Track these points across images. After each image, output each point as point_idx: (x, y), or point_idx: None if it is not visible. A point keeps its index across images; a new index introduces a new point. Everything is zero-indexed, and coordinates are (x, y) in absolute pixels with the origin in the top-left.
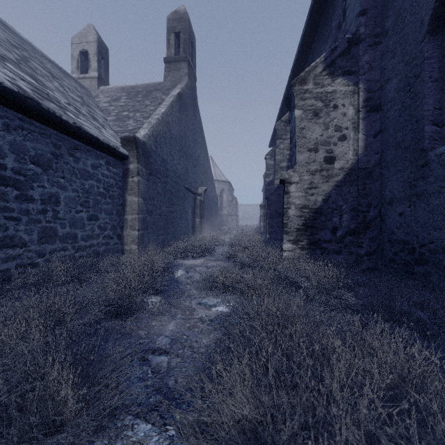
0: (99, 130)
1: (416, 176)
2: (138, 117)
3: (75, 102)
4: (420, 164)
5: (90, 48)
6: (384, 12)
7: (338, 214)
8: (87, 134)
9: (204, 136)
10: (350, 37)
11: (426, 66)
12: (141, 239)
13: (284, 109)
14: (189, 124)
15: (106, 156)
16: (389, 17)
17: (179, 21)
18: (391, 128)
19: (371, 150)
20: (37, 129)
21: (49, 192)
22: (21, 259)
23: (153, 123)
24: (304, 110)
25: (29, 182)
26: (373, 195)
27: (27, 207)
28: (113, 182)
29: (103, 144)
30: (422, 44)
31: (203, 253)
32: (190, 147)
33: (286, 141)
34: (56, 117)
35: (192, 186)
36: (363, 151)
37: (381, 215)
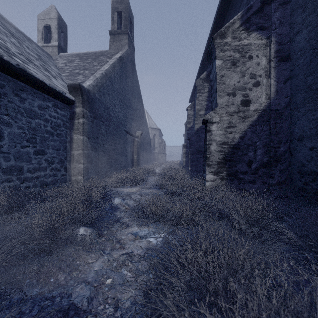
0: (48, 78)
1: None
2: (86, 74)
3: (29, 55)
4: None
5: (51, 23)
6: None
7: (253, 149)
8: (33, 77)
9: (140, 93)
10: None
11: None
12: (86, 171)
13: (201, 72)
14: (128, 82)
15: (53, 99)
16: None
17: (120, 3)
18: (300, 74)
19: (281, 94)
20: None
21: None
22: None
23: (97, 76)
24: (223, 60)
25: None
26: (283, 132)
27: None
28: (61, 122)
29: (49, 88)
30: None
31: (138, 182)
32: (129, 100)
33: (204, 94)
34: None
35: (131, 130)
36: (274, 95)
37: (290, 150)
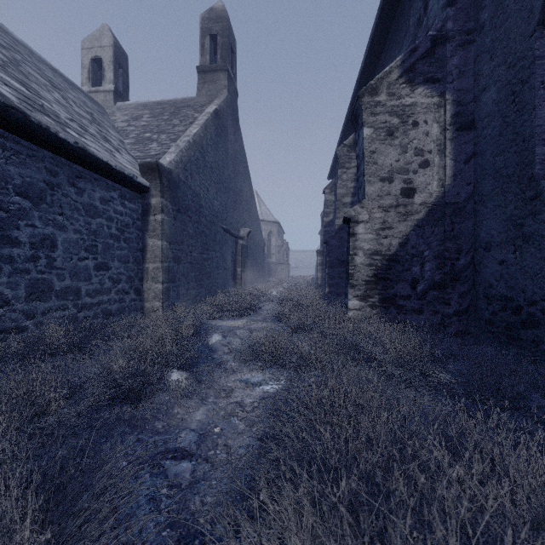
0: (111, 154)
1: (523, 212)
2: (163, 140)
3: (81, 119)
4: (528, 197)
5: (104, 54)
6: (478, 1)
7: (419, 262)
8: (94, 158)
9: (247, 165)
10: (435, 35)
11: (537, 68)
12: (166, 294)
13: (346, 131)
14: (228, 150)
15: (119, 187)
16: (486, 8)
17: (215, 21)
18: (488, 151)
19: (462, 180)
20: (25, 150)
21: (42, 233)
22: (2, 321)
23: (182, 146)
24: (375, 129)
25: (13, 220)
26: (463, 237)
27: (10, 253)
28: (130, 221)
29: (115, 172)
30: (531, 40)
31: (245, 311)
32: (229, 179)
33: (350, 171)
34: (51, 134)
35: (232, 227)
36: (451, 181)
37: (474, 263)
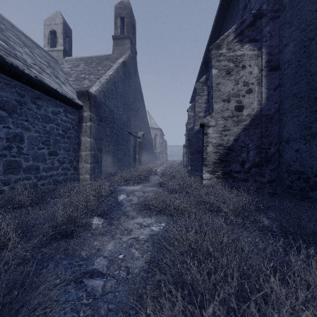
0: (59, 85)
1: (311, 119)
2: (92, 78)
3: (41, 64)
4: (314, 109)
5: (57, 28)
6: None
7: (245, 151)
8: (48, 86)
9: (142, 95)
10: (255, 13)
11: None
12: (93, 170)
13: (201, 74)
14: (131, 85)
15: (64, 105)
16: None
17: (123, 9)
18: (288, 83)
19: (272, 100)
20: (3, 80)
21: (14, 132)
22: None
23: (103, 82)
24: (219, 70)
25: None
26: (273, 135)
27: None
28: (70, 126)
29: (61, 96)
30: (316, 13)
31: (141, 181)
32: (131, 102)
33: (203, 97)
34: (19, 70)
35: (133, 131)
36: (265, 102)
37: (279, 151)
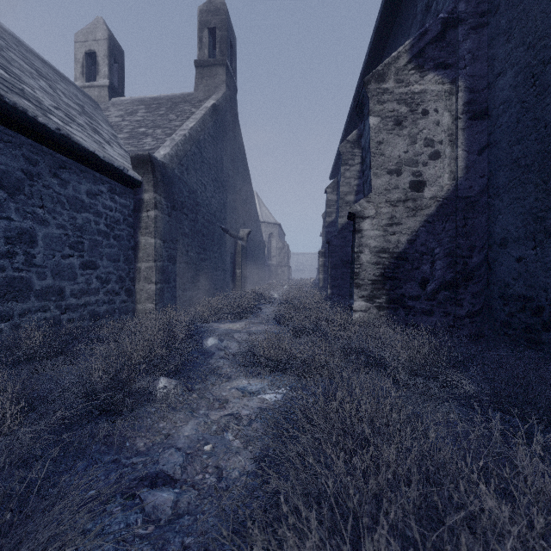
0: (100, 145)
1: (545, 204)
2: (158, 135)
3: (69, 109)
4: None
5: (98, 48)
6: None
7: (429, 260)
8: (79, 147)
9: (247, 164)
10: (446, 17)
11: None
12: (160, 295)
13: (349, 129)
14: (227, 147)
15: (109, 180)
16: None
17: (214, 14)
18: (503, 141)
19: (475, 172)
20: None
21: (19, 226)
22: None
23: (177, 140)
24: (382, 118)
25: None
26: (477, 233)
27: None
28: (120, 217)
29: (103, 164)
30: None
31: (244, 314)
32: (228, 177)
33: (354, 168)
34: (28, 117)
35: (231, 227)
36: (463, 174)
37: (488, 261)
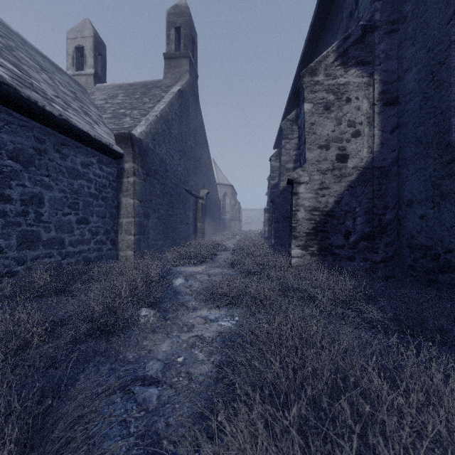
0: (90, 125)
1: (441, 174)
2: (135, 115)
3: (65, 96)
4: (445, 160)
5: (85, 43)
6: None
7: (351, 217)
8: (76, 128)
9: (206, 137)
10: (365, 24)
11: (453, 51)
12: (137, 244)
13: (289, 108)
14: (190, 124)
15: (98, 153)
16: (408, 1)
17: (179, 16)
18: (410, 123)
19: (388, 147)
20: (16, 120)
21: (31, 191)
22: None
23: (151, 120)
24: (314, 104)
25: (6, 180)
26: (389, 196)
27: (3, 208)
28: (106, 182)
29: (94, 141)
30: (448, 27)
31: (204, 259)
32: (191, 148)
33: (293, 141)
34: (38, 107)
35: (193, 189)
36: (378, 149)
37: (398, 218)
